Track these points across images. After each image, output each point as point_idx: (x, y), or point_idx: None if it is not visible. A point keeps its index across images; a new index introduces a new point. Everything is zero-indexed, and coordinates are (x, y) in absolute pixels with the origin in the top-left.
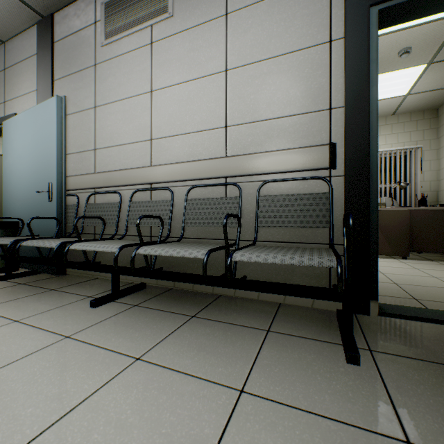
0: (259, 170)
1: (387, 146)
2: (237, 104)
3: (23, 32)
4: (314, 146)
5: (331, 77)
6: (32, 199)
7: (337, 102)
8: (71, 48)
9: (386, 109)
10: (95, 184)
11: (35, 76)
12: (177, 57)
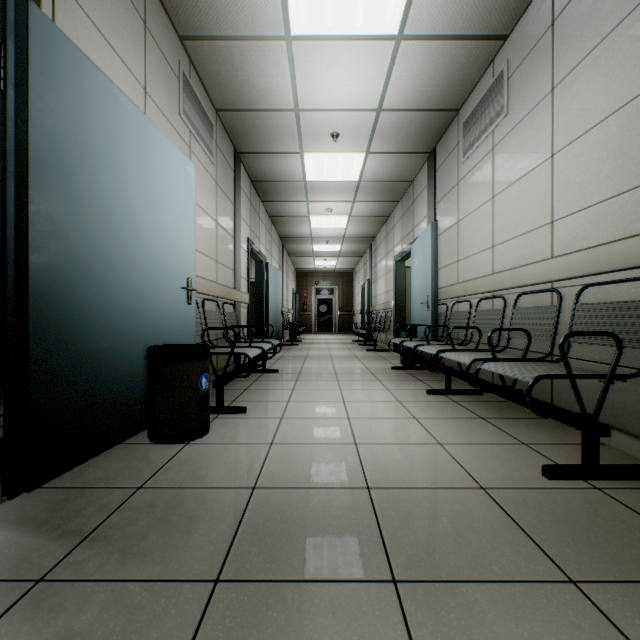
0: (578, 272)
1: None
2: (562, 193)
3: (421, 169)
4: None
5: None
6: (421, 308)
7: None
8: (444, 173)
9: None
10: (456, 294)
11: (426, 204)
12: (511, 156)
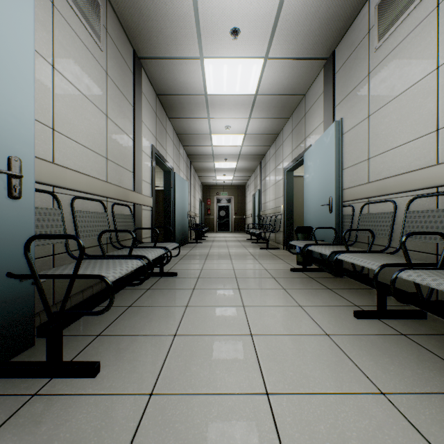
0: None
1: None
2: None
3: (314, 80)
4: None
5: None
6: (319, 211)
7: None
8: (347, 71)
9: None
10: (367, 194)
11: (322, 110)
12: None
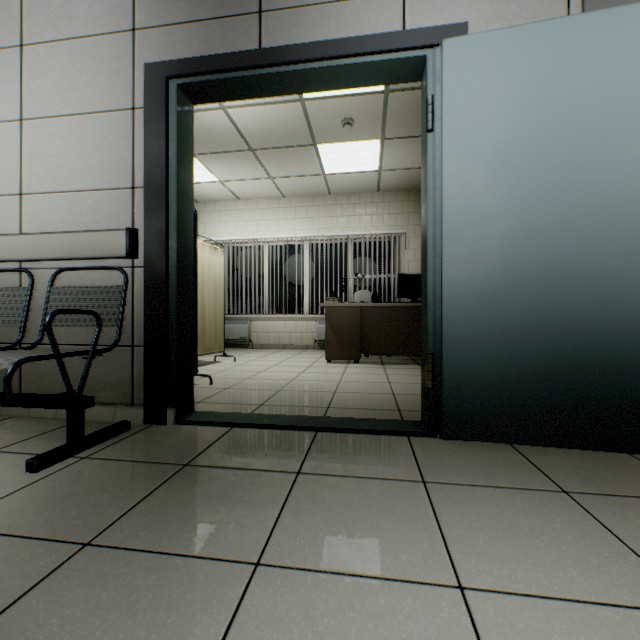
0: (55, 254)
1: (373, 228)
2: (35, 166)
3: None
4: (113, 229)
5: (134, 151)
6: None
7: (140, 181)
8: None
9: (366, 184)
10: None
11: None
12: None
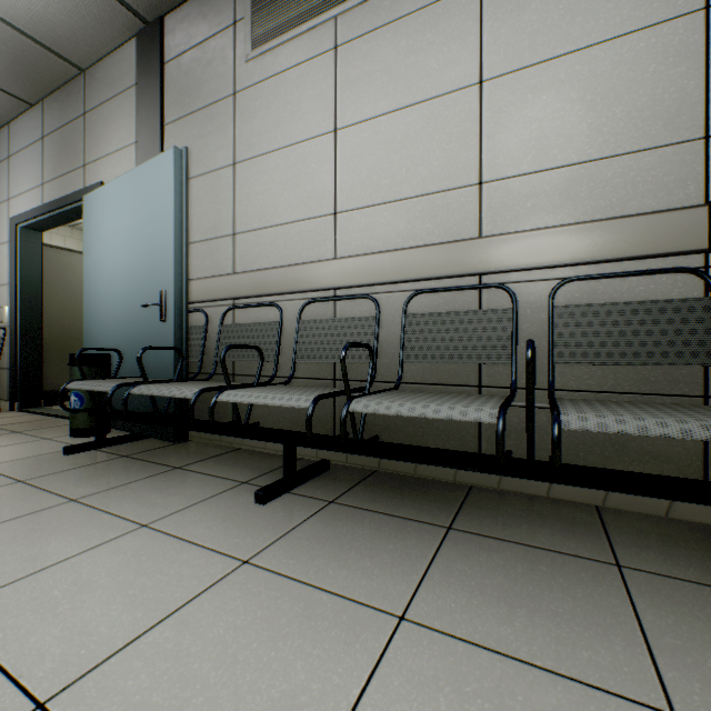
0: (553, 259)
1: None
2: (503, 141)
3: (113, 53)
4: (674, 209)
5: (708, 76)
6: (133, 318)
7: None
8: (192, 69)
9: None
10: (235, 291)
11: (133, 121)
12: (383, 68)
